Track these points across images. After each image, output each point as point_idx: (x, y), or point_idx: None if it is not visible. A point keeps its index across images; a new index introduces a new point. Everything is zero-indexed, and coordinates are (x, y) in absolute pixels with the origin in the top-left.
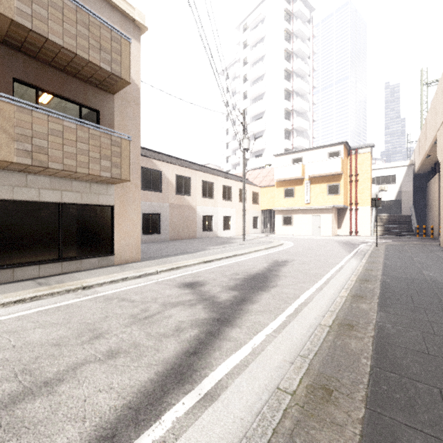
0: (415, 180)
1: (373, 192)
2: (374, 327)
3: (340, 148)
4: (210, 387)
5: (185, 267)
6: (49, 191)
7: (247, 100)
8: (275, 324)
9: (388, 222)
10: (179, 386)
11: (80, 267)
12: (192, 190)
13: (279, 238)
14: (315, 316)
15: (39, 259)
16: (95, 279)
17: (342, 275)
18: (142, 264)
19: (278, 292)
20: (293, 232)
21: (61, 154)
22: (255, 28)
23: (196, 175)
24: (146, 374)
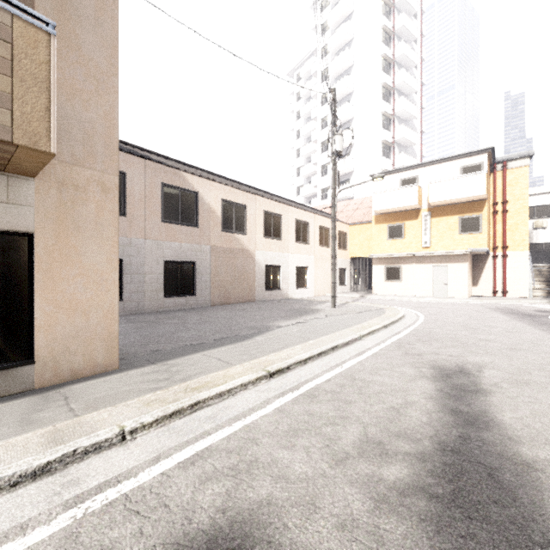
0: None
1: None
2: None
3: (482, 159)
4: None
5: (219, 398)
6: None
7: (327, 106)
8: None
9: None
10: None
11: None
12: (248, 224)
13: (386, 301)
14: None
15: None
16: None
17: None
18: (111, 382)
19: None
20: (403, 292)
21: None
22: (339, 1)
23: (255, 202)
24: None
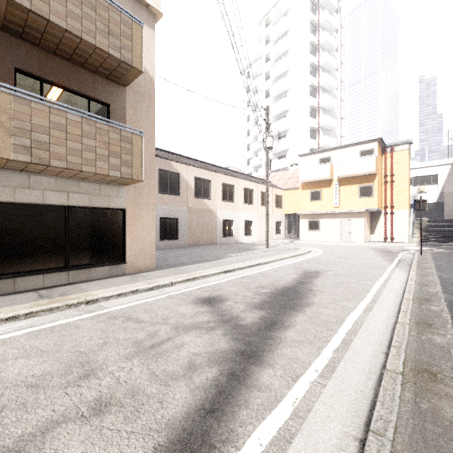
0: None
1: (410, 194)
2: None
3: (373, 145)
4: None
5: (203, 278)
6: (54, 193)
7: (269, 99)
8: (319, 363)
9: (429, 227)
10: None
11: (89, 276)
12: (211, 193)
13: (306, 244)
14: (373, 352)
15: (43, 267)
16: (102, 291)
17: (391, 291)
18: (156, 273)
19: (316, 313)
20: (320, 238)
21: (65, 151)
22: (278, 21)
23: (216, 177)
24: (141, 450)
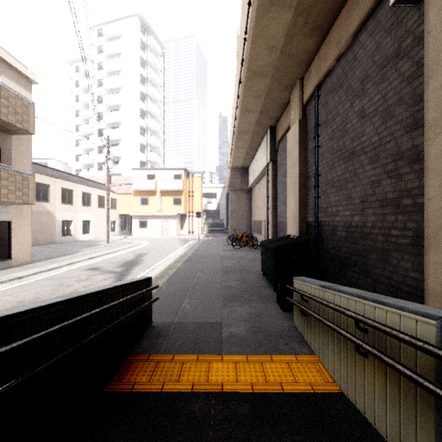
0: (227, 197)
1: (204, 203)
2: (177, 268)
3: (182, 172)
4: None
5: (77, 262)
6: None
7: (102, 105)
8: (144, 273)
9: (212, 225)
10: None
11: None
12: (50, 196)
13: (137, 239)
14: (160, 269)
15: None
16: (17, 274)
17: (174, 257)
18: (37, 264)
19: (144, 265)
20: (148, 234)
21: None
22: (112, 41)
23: (55, 182)
24: None
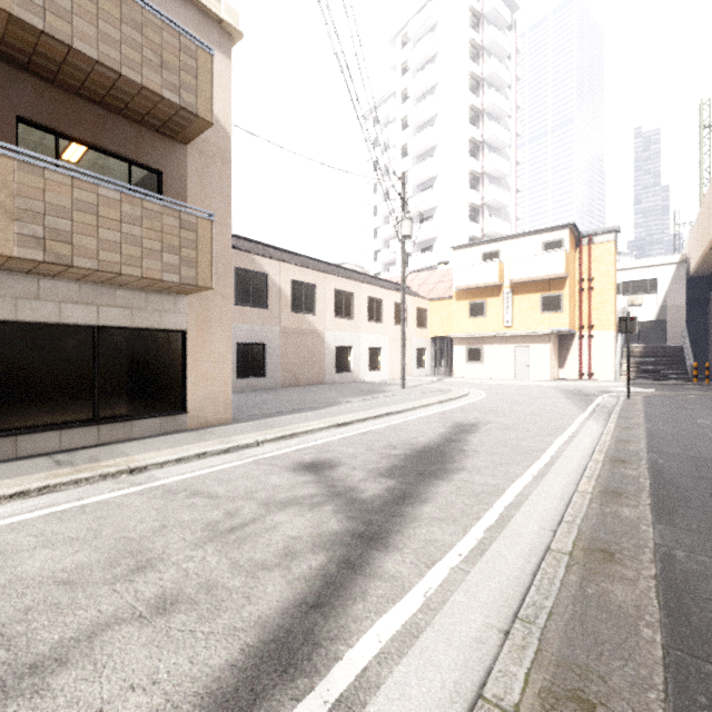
0: (690, 287)
1: (618, 308)
2: (653, 557)
3: (563, 234)
4: (346, 684)
5: (306, 434)
6: (77, 306)
7: (408, 159)
8: (464, 545)
9: (644, 357)
10: (286, 681)
11: (130, 434)
12: (317, 304)
13: (462, 384)
14: (538, 530)
15: (60, 420)
16: (153, 455)
17: (577, 451)
18: (233, 428)
19: (466, 481)
20: (485, 375)
21: (95, 243)
22: (421, 40)
23: (325, 281)
24: (224, 652)
